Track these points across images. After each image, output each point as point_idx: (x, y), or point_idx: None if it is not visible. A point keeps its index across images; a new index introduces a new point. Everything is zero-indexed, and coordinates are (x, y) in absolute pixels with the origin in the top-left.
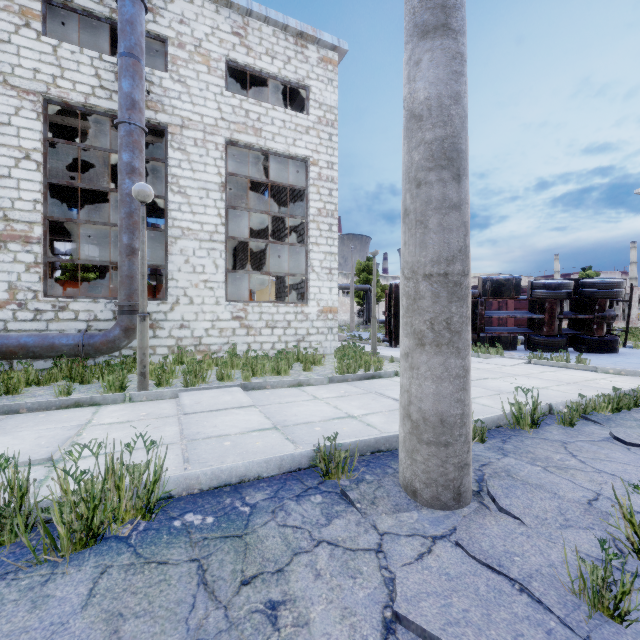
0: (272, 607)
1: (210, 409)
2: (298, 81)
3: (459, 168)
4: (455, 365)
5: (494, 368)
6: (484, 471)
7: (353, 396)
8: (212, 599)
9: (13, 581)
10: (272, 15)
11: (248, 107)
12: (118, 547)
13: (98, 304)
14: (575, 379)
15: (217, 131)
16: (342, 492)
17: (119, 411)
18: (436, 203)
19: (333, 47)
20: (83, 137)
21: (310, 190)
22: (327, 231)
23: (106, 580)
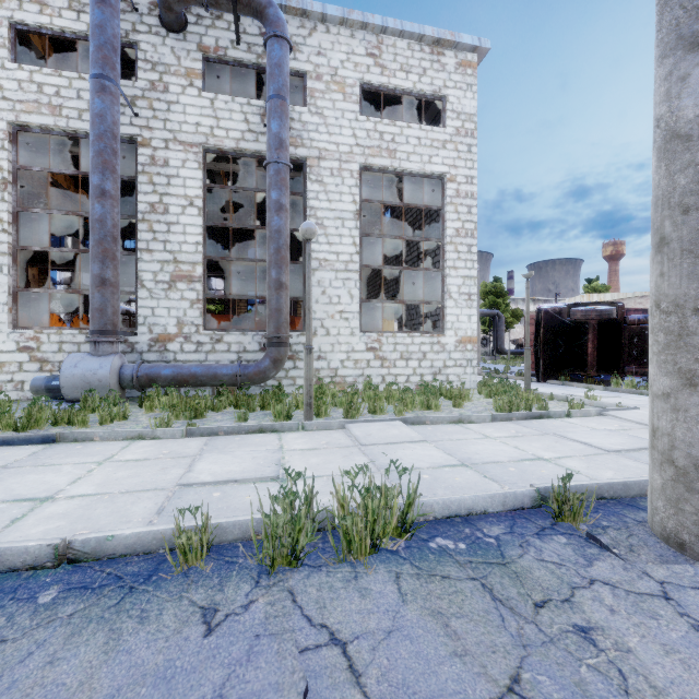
0: (582, 630)
1: (384, 442)
2: (434, 93)
3: None
4: None
5: None
6: None
7: (529, 437)
8: (516, 614)
9: (329, 573)
10: (407, 27)
11: (382, 129)
12: (395, 558)
13: (247, 336)
14: None
15: (352, 158)
16: (588, 535)
17: (300, 439)
18: None
19: (473, 48)
20: (217, 177)
21: (447, 209)
22: (466, 253)
23: (406, 584)
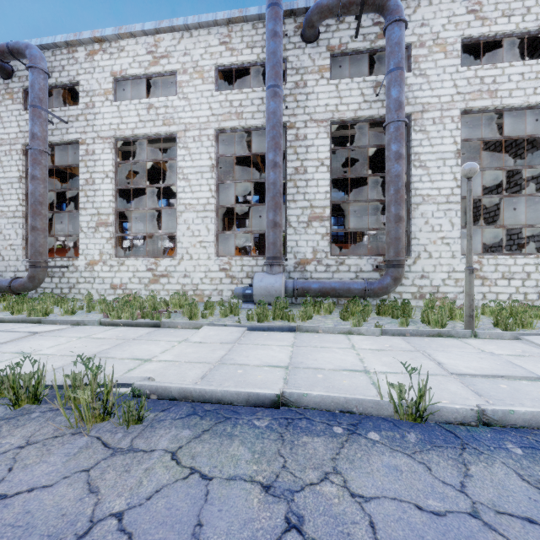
0: None
1: None
2: (539, 27)
3: None
4: None
5: None
6: None
7: None
8: None
9: None
10: None
11: (482, 74)
12: None
13: (362, 260)
14: None
15: (452, 106)
16: None
17: (486, 345)
18: None
19: None
20: None
21: None
22: None
23: None
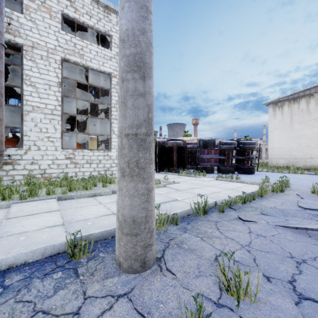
0: None
1: (27, 214)
2: (105, 31)
3: (144, 72)
4: (141, 188)
5: (200, 182)
6: (170, 243)
7: None
8: None
9: None
10: None
11: (75, 41)
12: None
13: None
14: (233, 187)
15: (56, 52)
16: (76, 268)
17: None
18: (131, 92)
19: None
20: None
21: (112, 90)
22: None
23: None
